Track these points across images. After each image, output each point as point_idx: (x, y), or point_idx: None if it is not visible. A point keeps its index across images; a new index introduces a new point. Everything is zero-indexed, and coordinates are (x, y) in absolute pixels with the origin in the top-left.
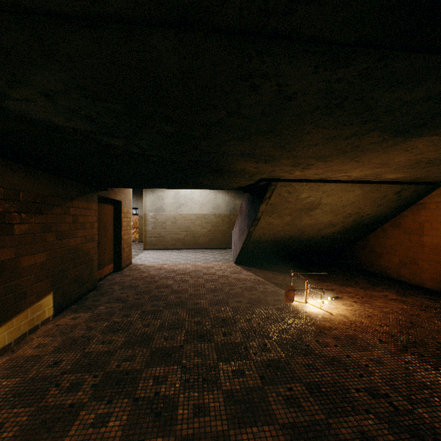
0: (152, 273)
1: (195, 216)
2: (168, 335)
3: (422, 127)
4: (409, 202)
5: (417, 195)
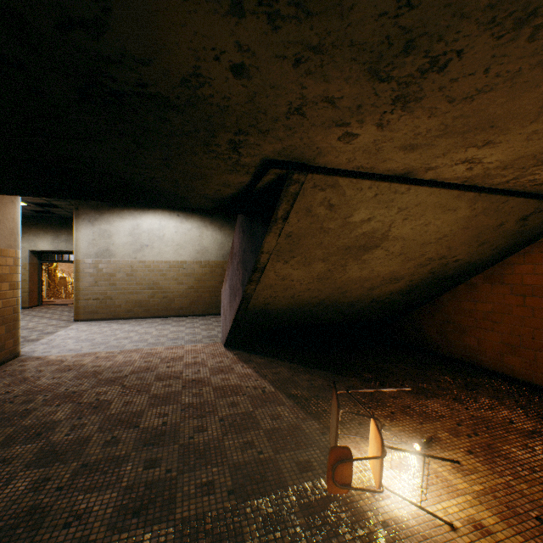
0: (41, 382)
1: (167, 264)
2: None
3: None
4: (529, 238)
5: None
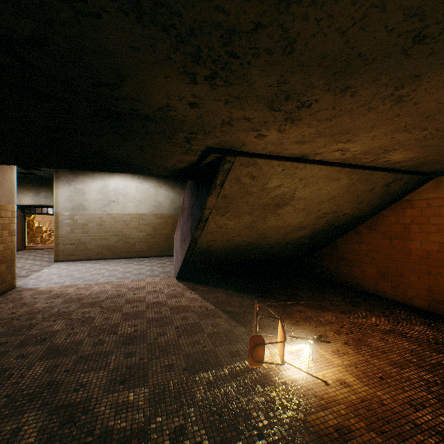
0: (38, 306)
1: (129, 216)
2: None
3: None
4: (393, 198)
5: (405, 189)
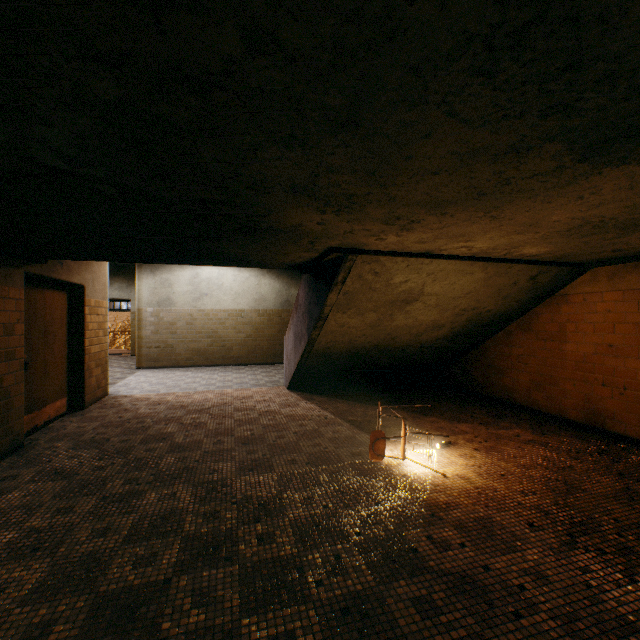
0: (142, 411)
1: (225, 312)
2: (144, 554)
3: (639, 136)
4: (546, 292)
5: (557, 282)
